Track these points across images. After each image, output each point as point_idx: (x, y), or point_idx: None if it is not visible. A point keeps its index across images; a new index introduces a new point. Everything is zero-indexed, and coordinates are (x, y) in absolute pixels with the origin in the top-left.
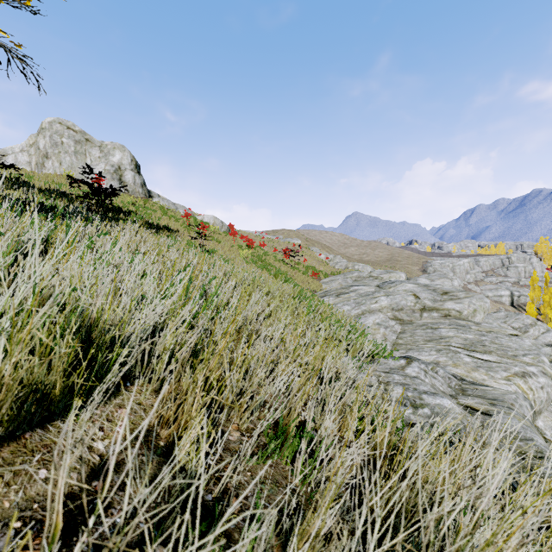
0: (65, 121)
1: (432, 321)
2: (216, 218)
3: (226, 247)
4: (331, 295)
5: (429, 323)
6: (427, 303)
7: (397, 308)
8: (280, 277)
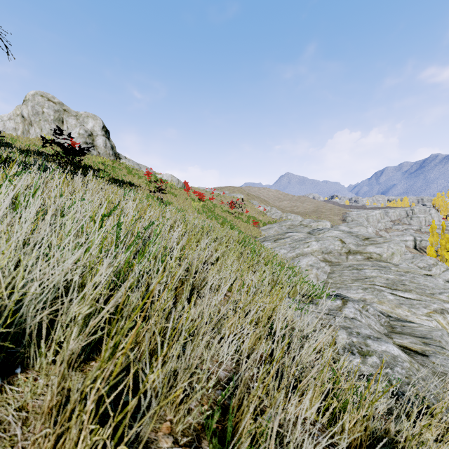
0: (46, 94)
1: (357, 262)
2: (173, 176)
3: (181, 200)
4: (270, 240)
5: (355, 264)
6: (351, 247)
7: (326, 251)
8: (227, 225)
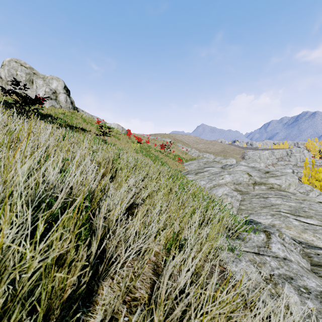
0: (19, 60)
1: (262, 192)
2: (119, 125)
3: (123, 142)
4: (192, 173)
5: (261, 193)
6: (256, 179)
7: (237, 182)
8: (158, 162)
